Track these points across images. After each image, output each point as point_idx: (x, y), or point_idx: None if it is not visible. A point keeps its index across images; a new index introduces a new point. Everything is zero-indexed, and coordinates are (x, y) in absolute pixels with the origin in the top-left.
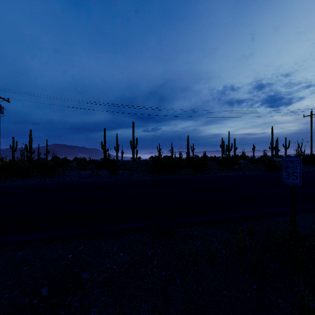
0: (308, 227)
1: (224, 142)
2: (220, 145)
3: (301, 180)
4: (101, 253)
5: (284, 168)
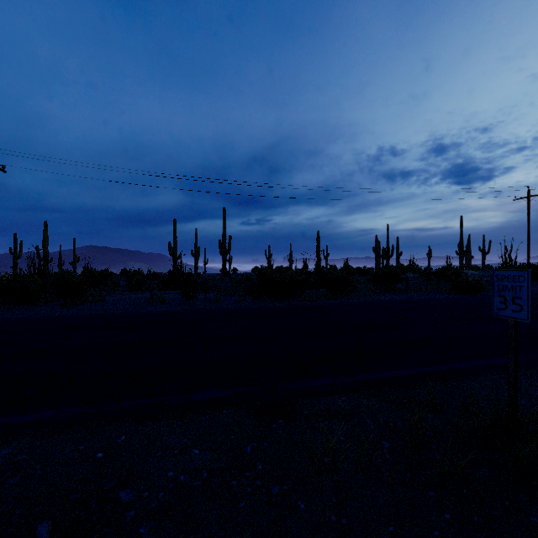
0: (536, 396)
1: (379, 243)
2: (373, 248)
3: (530, 313)
4: (158, 448)
5: (497, 290)
